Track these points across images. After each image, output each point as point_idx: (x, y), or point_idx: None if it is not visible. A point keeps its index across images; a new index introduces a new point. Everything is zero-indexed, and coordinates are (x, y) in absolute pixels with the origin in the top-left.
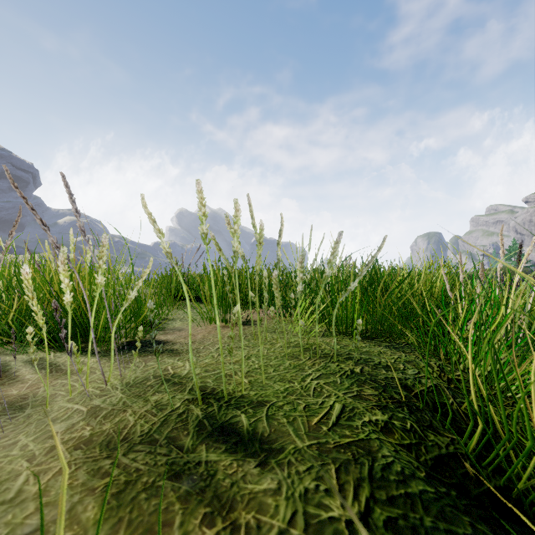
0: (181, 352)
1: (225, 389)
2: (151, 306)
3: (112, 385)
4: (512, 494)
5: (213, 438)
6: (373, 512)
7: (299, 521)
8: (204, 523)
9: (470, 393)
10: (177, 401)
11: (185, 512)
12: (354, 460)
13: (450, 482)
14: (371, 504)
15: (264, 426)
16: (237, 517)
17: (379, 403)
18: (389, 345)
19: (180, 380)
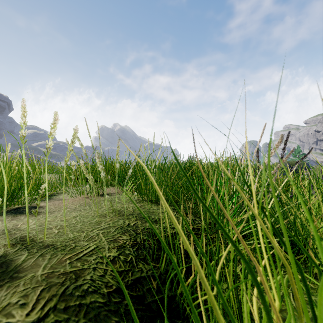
0: (42, 213)
1: (28, 238)
2: None
3: None
4: (176, 300)
5: None
6: (49, 317)
7: None
8: None
9: None
10: None
11: None
12: (63, 282)
13: (136, 294)
14: (52, 312)
15: (31, 261)
16: None
17: (123, 244)
18: (172, 208)
19: (17, 232)
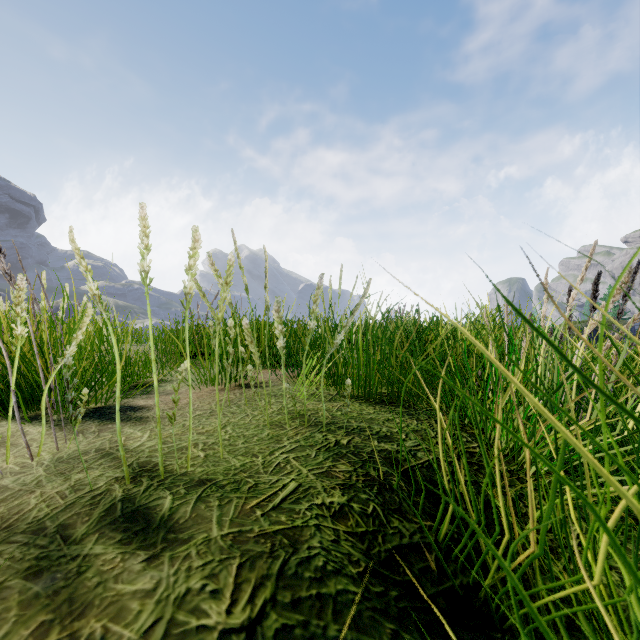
0: (151, 420)
1: (161, 465)
2: (69, 362)
3: (40, 461)
4: (480, 594)
5: (115, 525)
6: (267, 619)
7: (160, 630)
8: (36, 634)
9: (483, 469)
10: (103, 480)
11: (20, 619)
12: (270, 552)
13: (402, 580)
14: (269, 608)
15: (187, 511)
16: (84, 625)
17: (348, 481)
18: (405, 411)
19: (125, 454)
